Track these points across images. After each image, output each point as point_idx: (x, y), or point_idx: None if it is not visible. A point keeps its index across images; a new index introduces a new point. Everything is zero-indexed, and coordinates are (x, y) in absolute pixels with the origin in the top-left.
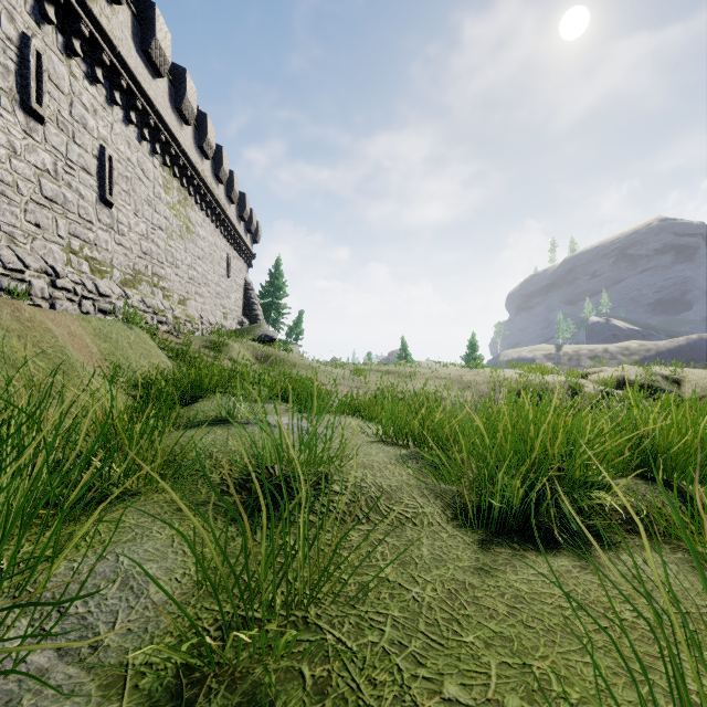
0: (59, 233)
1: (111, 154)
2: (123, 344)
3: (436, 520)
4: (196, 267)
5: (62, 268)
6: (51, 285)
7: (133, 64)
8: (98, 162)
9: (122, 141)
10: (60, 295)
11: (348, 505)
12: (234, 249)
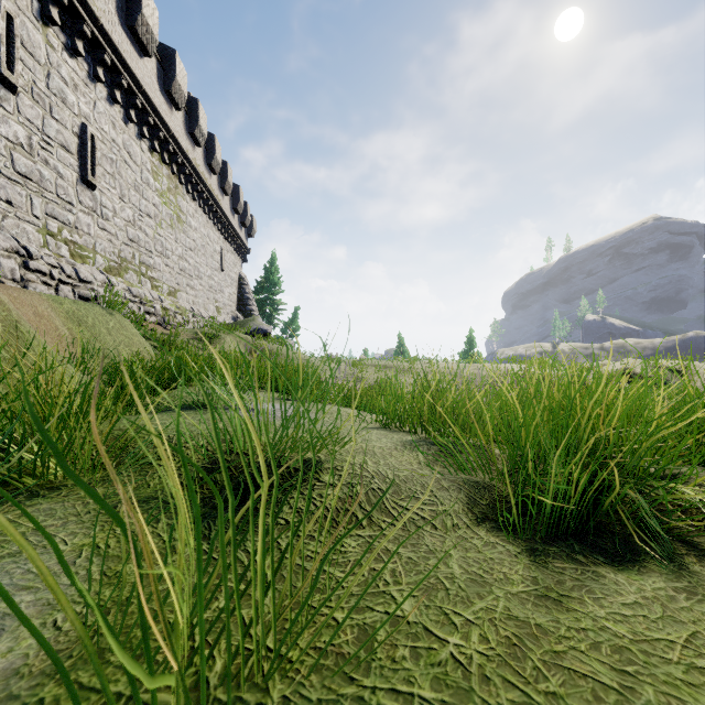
0: (34, 213)
1: (93, 132)
2: (100, 329)
3: (463, 521)
4: (187, 259)
5: (37, 250)
6: (23, 266)
7: (117, 39)
8: (79, 141)
9: (106, 121)
10: (33, 278)
11: (343, 501)
12: (228, 242)
